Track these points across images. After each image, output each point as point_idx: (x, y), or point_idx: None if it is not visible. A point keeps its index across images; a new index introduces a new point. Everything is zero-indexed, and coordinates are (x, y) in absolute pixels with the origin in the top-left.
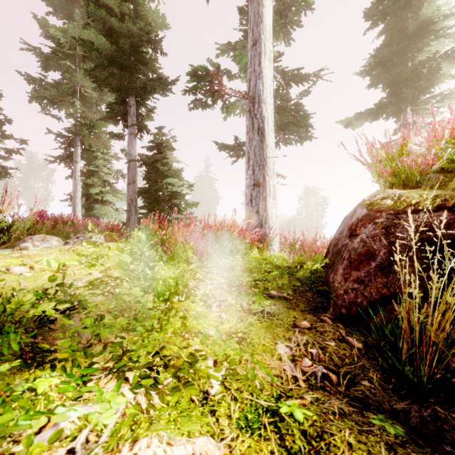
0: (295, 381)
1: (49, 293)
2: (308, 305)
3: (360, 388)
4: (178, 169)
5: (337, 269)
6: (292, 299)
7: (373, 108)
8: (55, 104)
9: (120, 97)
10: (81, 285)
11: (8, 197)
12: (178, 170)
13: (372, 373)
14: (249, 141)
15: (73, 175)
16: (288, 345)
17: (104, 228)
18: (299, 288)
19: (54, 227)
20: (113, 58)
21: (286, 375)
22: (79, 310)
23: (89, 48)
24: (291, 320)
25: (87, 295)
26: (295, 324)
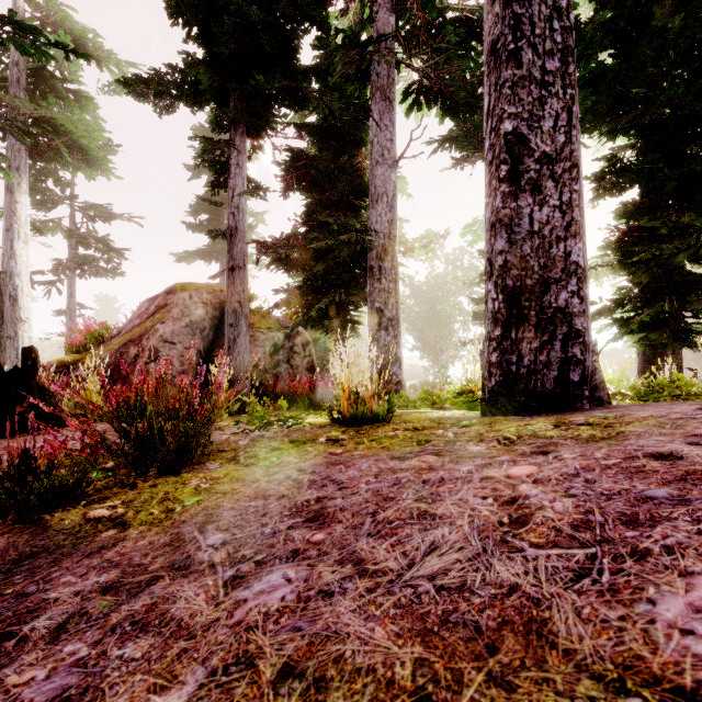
0: None
1: None
2: None
3: None
4: None
5: None
6: None
7: (198, 251)
8: None
9: None
10: None
11: None
12: None
13: None
14: (3, 302)
15: None
16: None
17: None
18: None
19: None
20: None
21: None
22: None
23: None
24: None
25: None
26: None
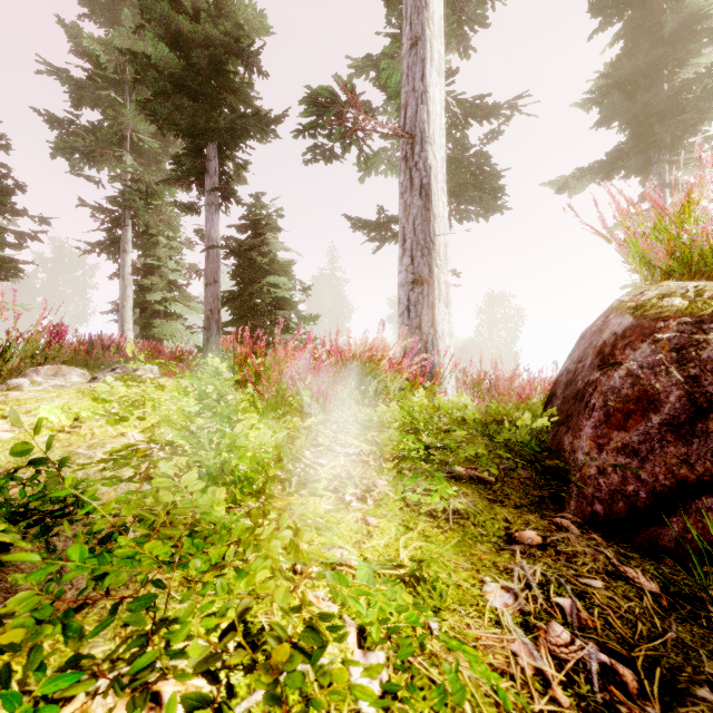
0: (544, 687)
1: (19, 479)
2: (526, 494)
3: (699, 710)
4: (287, 262)
5: (579, 426)
6: (495, 483)
7: (604, 160)
8: (93, 160)
9: (193, 145)
10: (101, 457)
11: (22, 308)
12: (287, 263)
13: (710, 665)
14: (404, 208)
15: (120, 273)
16: (508, 586)
17: (169, 356)
18: (509, 462)
19: (89, 354)
20: (181, 81)
21: (522, 671)
22: (73, 516)
23: (143, 66)
24: (500, 526)
25: (97, 481)
26: (511, 536)
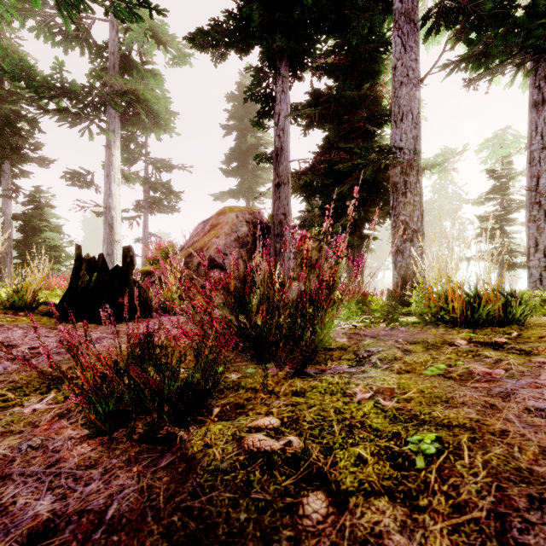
0: None
1: None
2: None
3: None
4: (58, 225)
5: None
6: None
7: (230, 191)
8: None
9: None
10: None
11: None
12: (58, 225)
13: None
14: (105, 229)
15: None
16: None
17: None
18: None
19: None
20: None
21: None
22: None
23: None
24: None
25: None
26: None
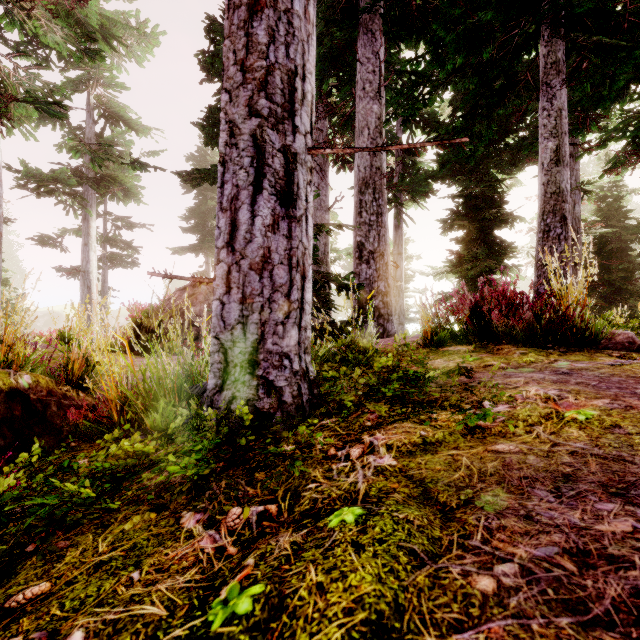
0: None
1: None
2: None
3: None
4: (6, 278)
5: None
6: None
7: (190, 246)
8: None
9: None
10: None
11: None
12: (6, 278)
13: None
14: (82, 290)
15: None
16: None
17: None
18: None
19: None
20: None
21: None
22: None
23: None
24: None
25: None
26: None
